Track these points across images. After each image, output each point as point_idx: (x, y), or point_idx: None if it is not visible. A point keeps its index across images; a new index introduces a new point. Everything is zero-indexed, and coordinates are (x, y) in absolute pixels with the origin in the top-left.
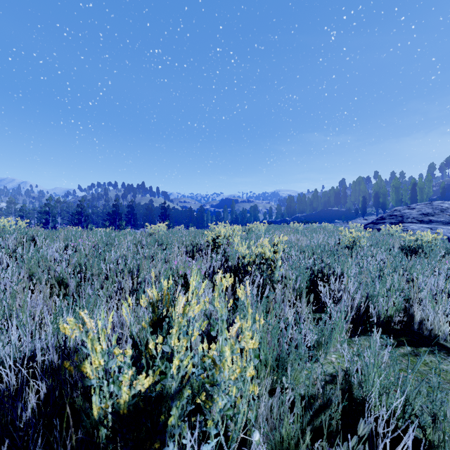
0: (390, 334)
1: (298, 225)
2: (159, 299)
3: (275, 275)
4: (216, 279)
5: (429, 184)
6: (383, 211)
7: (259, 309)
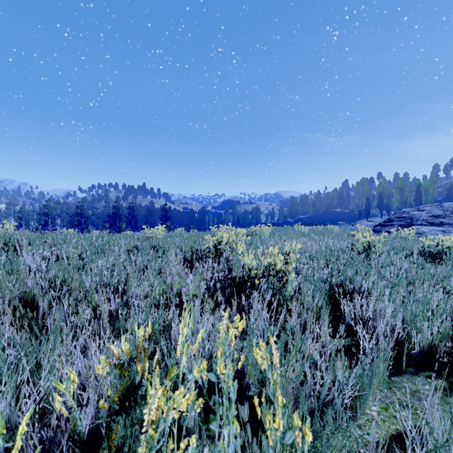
0: (437, 370)
1: (303, 227)
2: (130, 356)
3: (288, 290)
4: (219, 328)
5: (434, 185)
6: (387, 213)
7: (277, 350)
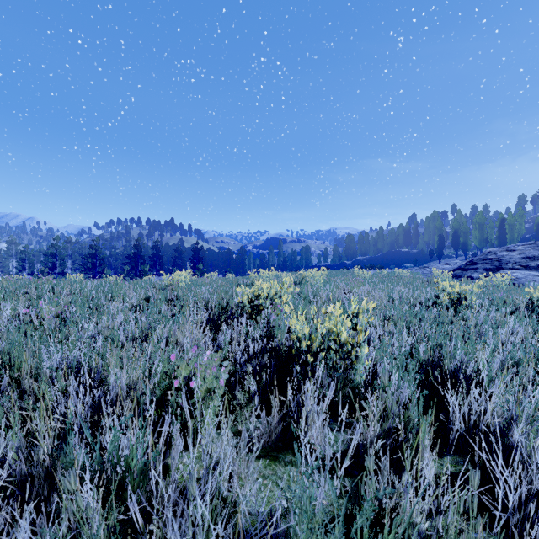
0: None
1: (365, 272)
2: None
3: (358, 374)
4: None
5: (520, 220)
6: (464, 254)
7: None
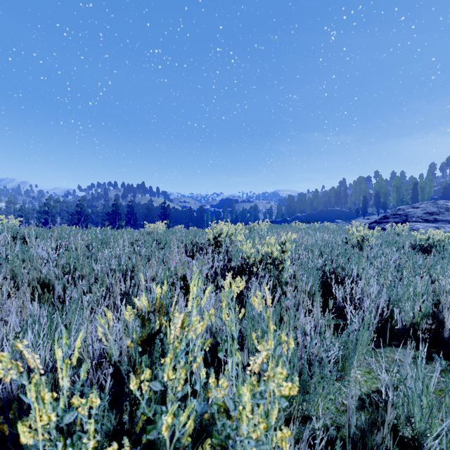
0: (418, 344)
1: (300, 224)
2: (150, 310)
3: (284, 277)
4: (224, 284)
5: (430, 184)
6: (384, 211)
7: (273, 317)
